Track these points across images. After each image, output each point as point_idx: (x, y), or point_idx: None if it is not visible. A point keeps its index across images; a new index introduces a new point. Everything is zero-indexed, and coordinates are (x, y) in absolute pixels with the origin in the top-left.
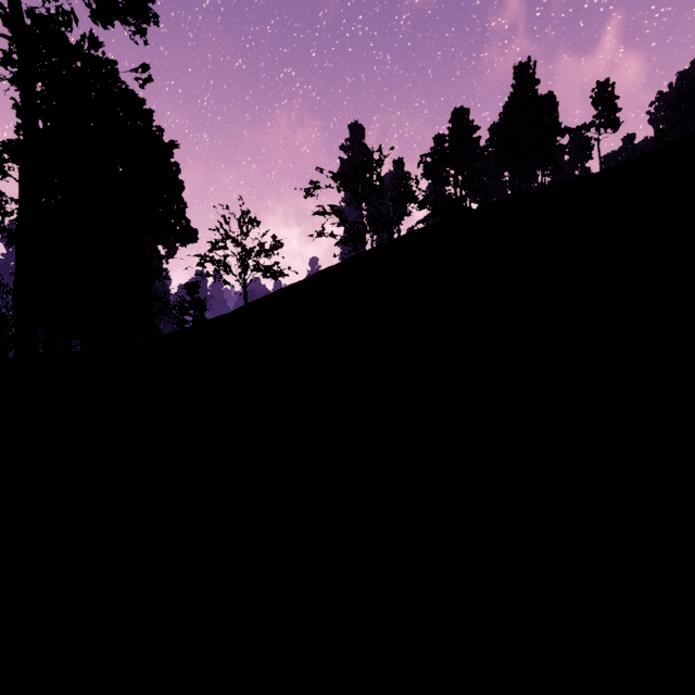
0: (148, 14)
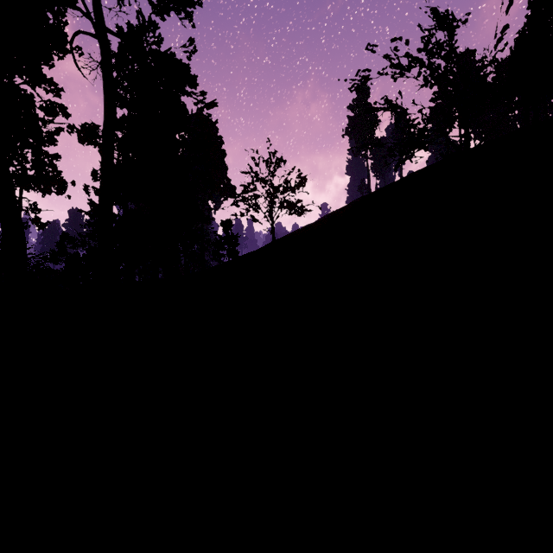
0: None
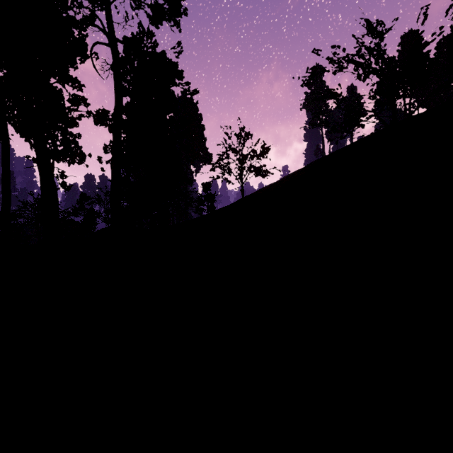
0: (180, 10)
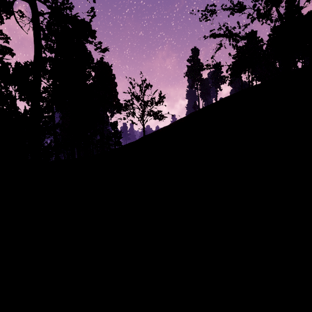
0: None
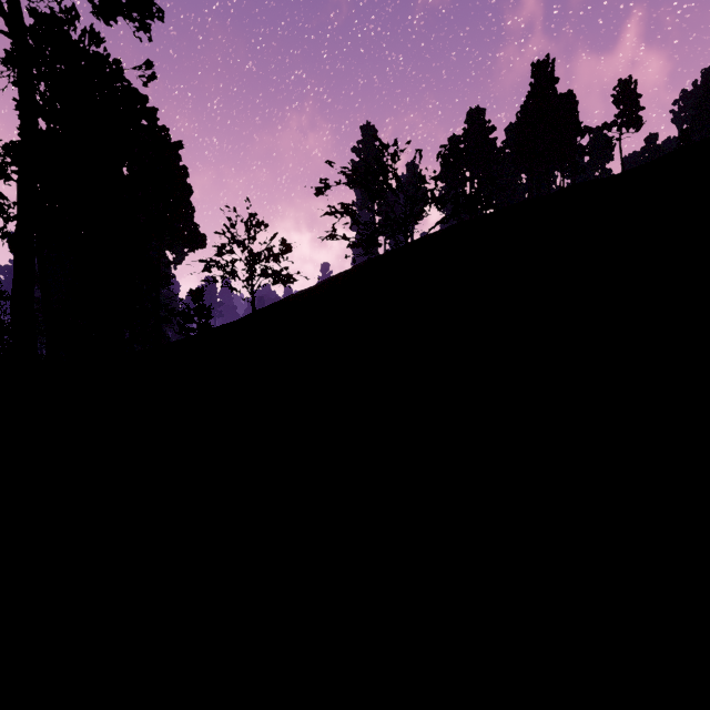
0: (152, 9)
